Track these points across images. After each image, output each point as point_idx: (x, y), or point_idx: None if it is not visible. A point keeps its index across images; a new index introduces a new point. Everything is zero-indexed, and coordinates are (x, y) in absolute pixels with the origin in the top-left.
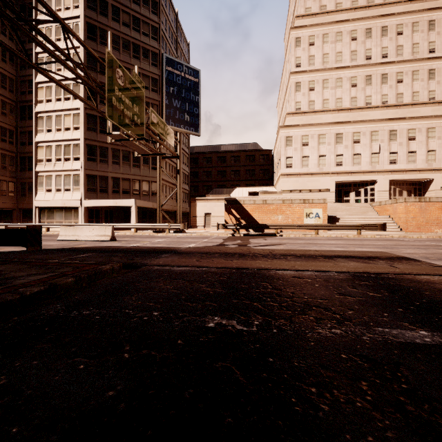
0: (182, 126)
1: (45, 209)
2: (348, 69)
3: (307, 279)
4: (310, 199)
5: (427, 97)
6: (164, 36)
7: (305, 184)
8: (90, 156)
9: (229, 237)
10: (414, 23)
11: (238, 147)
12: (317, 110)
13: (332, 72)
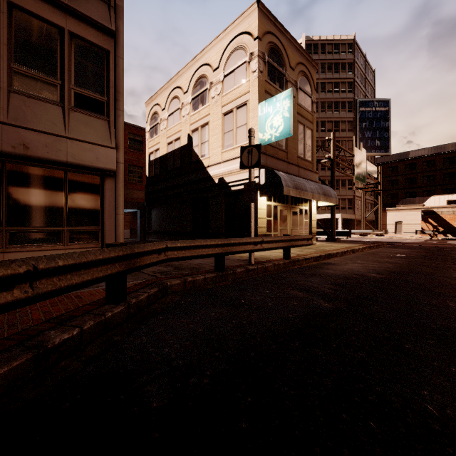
0: (373, 151)
1: None
2: None
3: None
4: None
5: None
6: (356, 83)
7: None
8: None
9: (428, 239)
10: None
11: (432, 150)
12: None
13: None
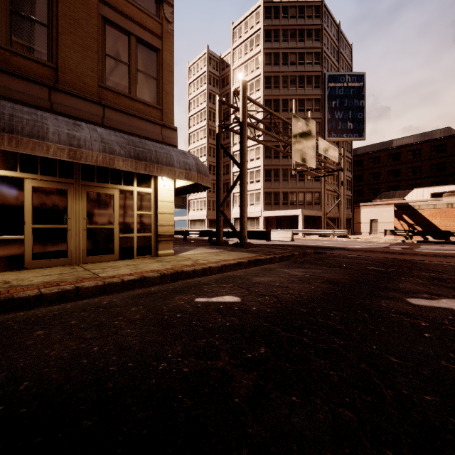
0: (344, 135)
1: (238, 219)
2: None
3: (446, 265)
4: None
5: None
6: (326, 55)
7: None
8: (267, 178)
9: (397, 243)
10: None
11: (418, 138)
12: None
13: None
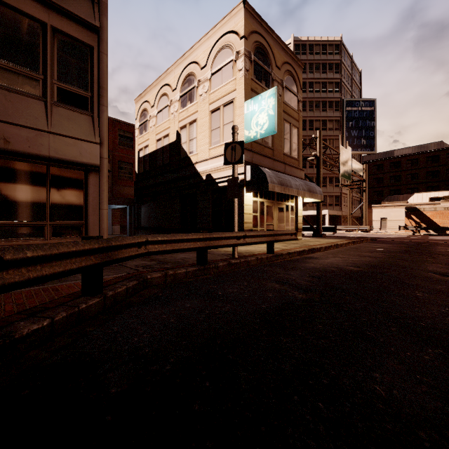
0: (359, 149)
1: None
2: None
3: None
4: None
5: None
6: (343, 84)
7: None
8: None
9: (410, 235)
10: None
11: (416, 149)
12: None
13: None
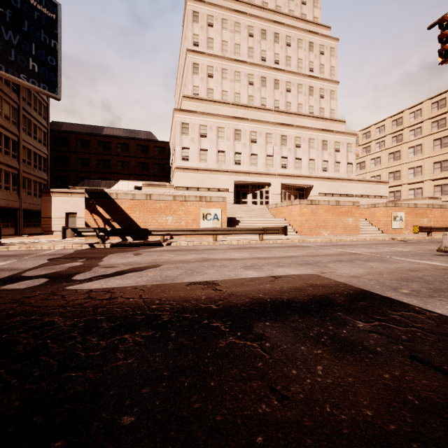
0: (23, 75)
1: None
2: (246, 64)
3: None
4: (208, 197)
5: (308, 111)
6: None
7: (203, 182)
8: None
9: (78, 251)
10: (299, 39)
11: (127, 133)
12: (216, 100)
13: (231, 63)
